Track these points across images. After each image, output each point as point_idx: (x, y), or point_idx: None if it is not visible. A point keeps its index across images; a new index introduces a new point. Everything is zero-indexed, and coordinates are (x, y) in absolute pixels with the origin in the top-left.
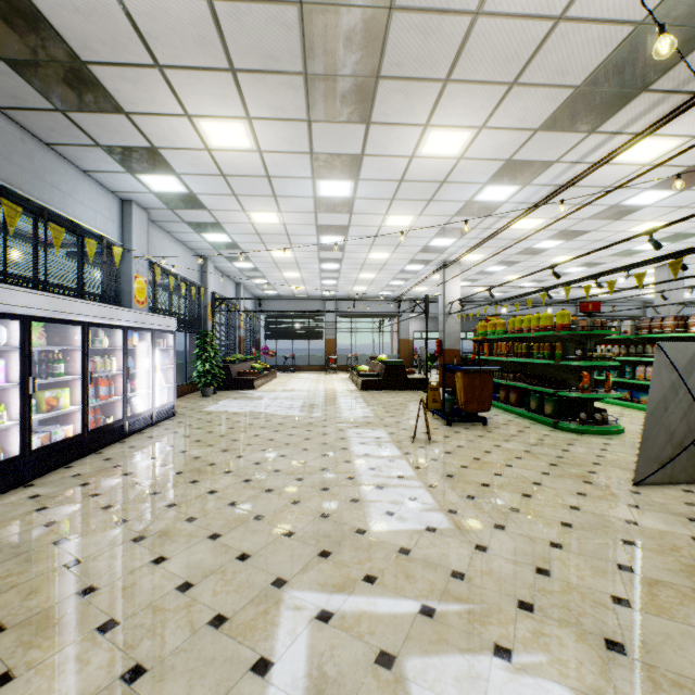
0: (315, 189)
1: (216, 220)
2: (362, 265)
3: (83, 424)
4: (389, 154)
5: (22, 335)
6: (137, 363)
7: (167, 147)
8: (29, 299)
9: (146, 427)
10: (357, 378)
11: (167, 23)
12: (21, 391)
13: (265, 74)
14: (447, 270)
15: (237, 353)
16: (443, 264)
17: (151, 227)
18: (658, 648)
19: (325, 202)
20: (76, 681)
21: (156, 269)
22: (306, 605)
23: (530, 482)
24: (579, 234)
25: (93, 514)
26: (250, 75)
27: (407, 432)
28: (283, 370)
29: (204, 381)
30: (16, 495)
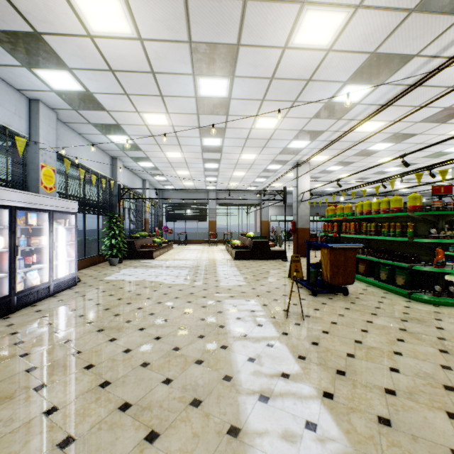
0: (196, 88)
1: (116, 122)
2: (235, 165)
3: None
4: (263, 44)
5: None
6: (31, 240)
7: (50, 32)
8: None
9: (41, 299)
10: (232, 250)
11: None
12: None
13: None
14: (300, 168)
15: (143, 231)
16: (297, 164)
17: (62, 127)
18: None
19: (205, 103)
20: None
21: (66, 162)
22: None
23: (440, 386)
24: (407, 136)
25: None
26: None
27: (279, 304)
28: (179, 243)
29: (111, 253)
30: None
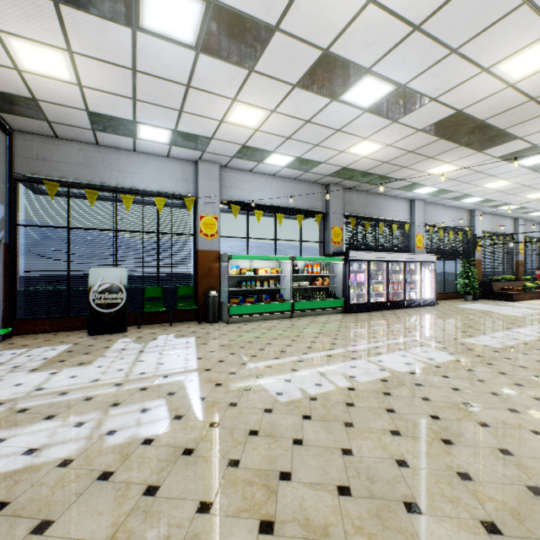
0: (518, 165)
1: (464, 194)
2: None
3: (386, 298)
4: None
5: (367, 266)
6: (411, 277)
7: (419, 181)
8: (369, 255)
9: (415, 306)
10: None
11: (401, 160)
12: (367, 283)
13: (443, 153)
14: None
15: (513, 274)
16: None
17: (428, 206)
18: (504, 368)
19: (536, 166)
20: (365, 331)
21: (429, 228)
22: (414, 339)
23: None
24: None
25: (381, 319)
26: (437, 155)
27: None
28: None
29: (465, 291)
30: (365, 313)
